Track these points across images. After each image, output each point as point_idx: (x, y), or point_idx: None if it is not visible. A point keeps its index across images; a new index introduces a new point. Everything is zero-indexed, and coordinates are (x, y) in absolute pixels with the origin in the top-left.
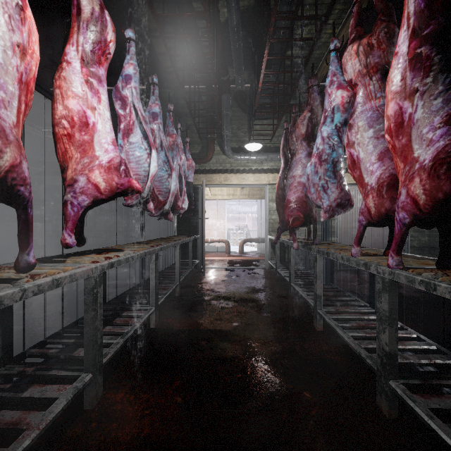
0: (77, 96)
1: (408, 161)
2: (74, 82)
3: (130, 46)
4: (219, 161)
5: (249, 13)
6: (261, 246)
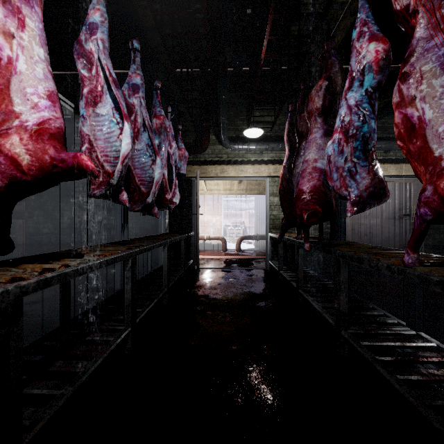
0: None
1: None
2: None
3: None
4: (215, 152)
5: None
6: (259, 244)
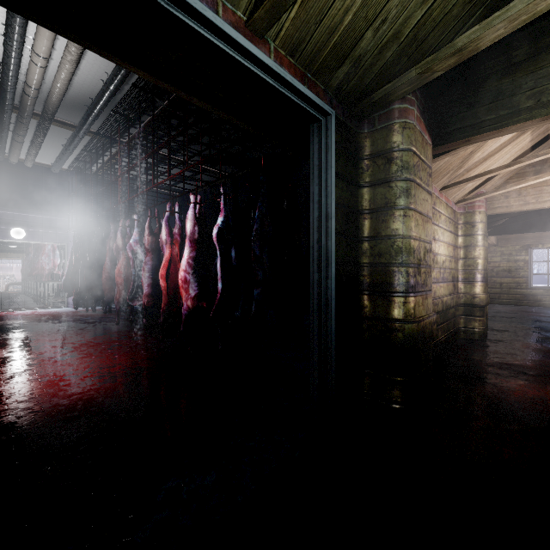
0: None
1: None
2: None
3: None
4: None
5: None
6: None
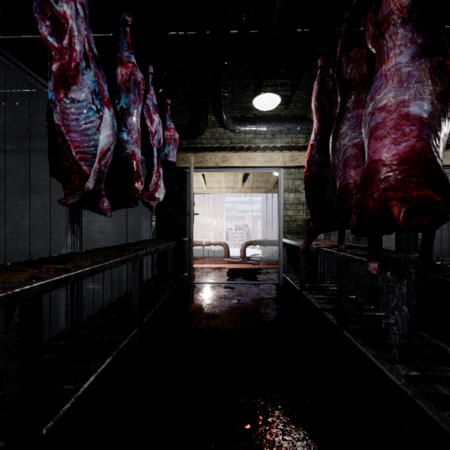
0: None
1: None
2: None
3: None
4: (215, 136)
5: None
6: (266, 250)
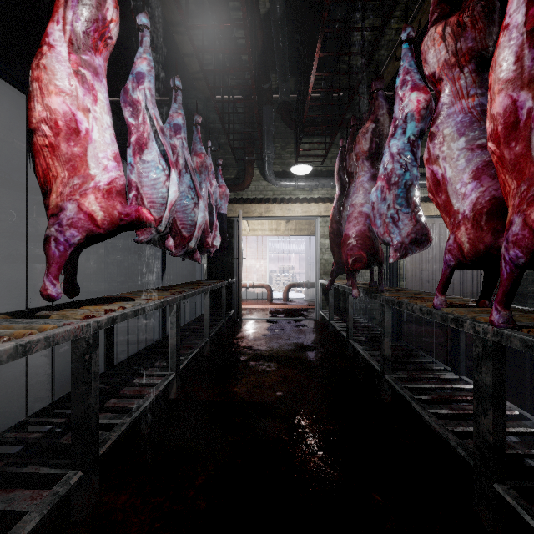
0: (64, 91)
1: (524, 175)
2: (59, 71)
3: (144, 35)
4: (259, 188)
5: (296, 3)
6: (309, 292)
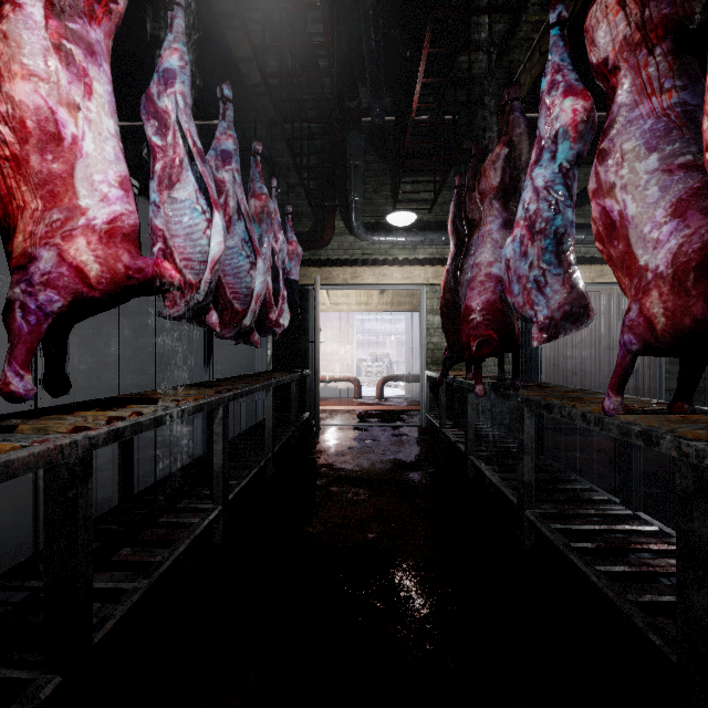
0: (37, 77)
1: None
2: (29, 47)
3: (175, 16)
4: (343, 246)
5: None
6: (411, 388)
